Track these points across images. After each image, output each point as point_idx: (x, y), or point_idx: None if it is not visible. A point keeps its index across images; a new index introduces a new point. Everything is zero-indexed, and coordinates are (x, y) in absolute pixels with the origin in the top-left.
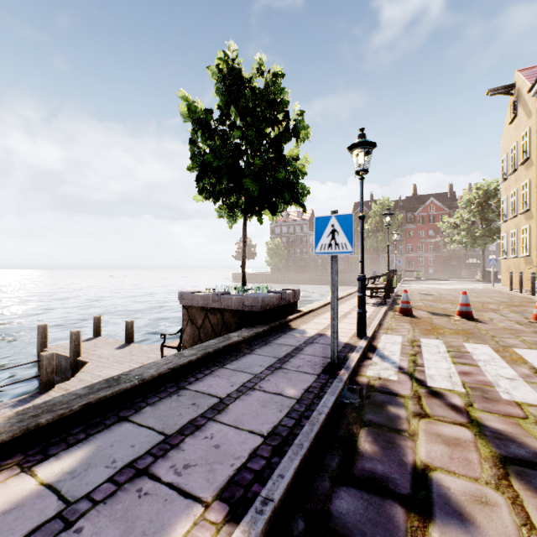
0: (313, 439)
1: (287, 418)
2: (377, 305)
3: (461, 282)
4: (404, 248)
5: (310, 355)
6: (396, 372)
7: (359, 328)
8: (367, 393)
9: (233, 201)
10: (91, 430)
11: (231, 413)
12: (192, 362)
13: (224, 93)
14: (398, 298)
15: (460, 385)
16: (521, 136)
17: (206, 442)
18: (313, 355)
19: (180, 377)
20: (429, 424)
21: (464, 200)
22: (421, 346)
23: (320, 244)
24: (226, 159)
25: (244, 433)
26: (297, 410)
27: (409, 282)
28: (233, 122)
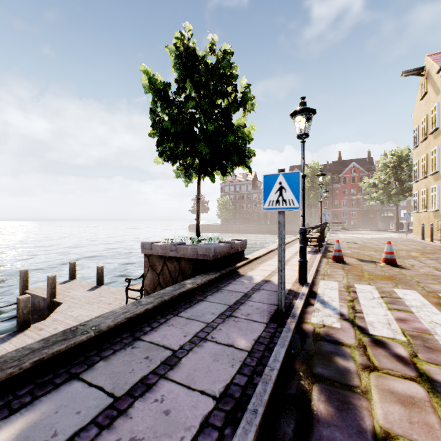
0: (267, 401)
1: (239, 374)
2: (313, 253)
3: (379, 232)
4: (330, 204)
5: (258, 302)
6: (338, 318)
7: (301, 275)
8: (314, 342)
9: (189, 163)
10: (38, 392)
11: (183, 368)
12: (149, 310)
13: (181, 69)
14: (329, 246)
15: (400, 333)
16: (430, 110)
17: (156, 407)
18: (260, 302)
19: (136, 327)
20: (379, 378)
21: (381, 164)
22: (356, 291)
23: (268, 200)
24: (182, 125)
25: (196, 394)
26: (249, 365)
27: (336, 232)
28: (189, 94)
